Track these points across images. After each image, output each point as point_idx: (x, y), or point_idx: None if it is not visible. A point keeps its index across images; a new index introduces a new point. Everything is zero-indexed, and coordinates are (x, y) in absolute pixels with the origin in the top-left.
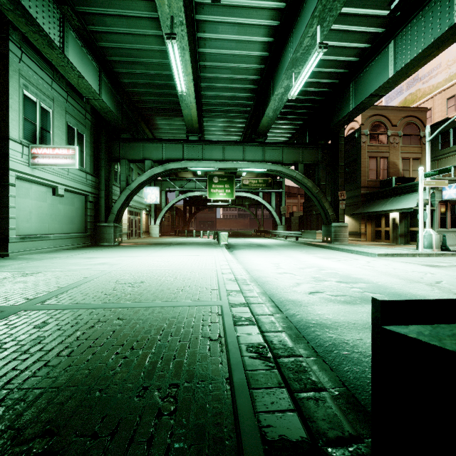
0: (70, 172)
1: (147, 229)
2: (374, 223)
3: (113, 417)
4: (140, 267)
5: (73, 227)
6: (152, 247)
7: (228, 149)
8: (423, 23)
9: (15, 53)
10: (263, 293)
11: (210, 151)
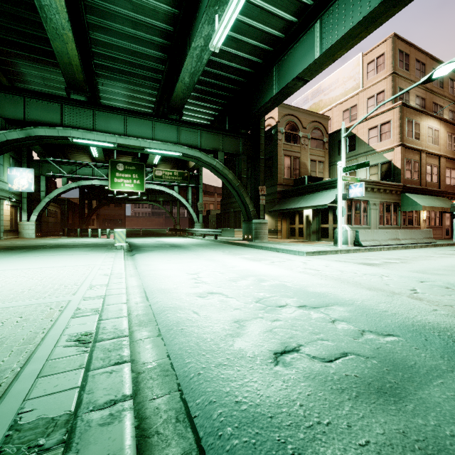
0: None
1: (14, 227)
2: (289, 220)
3: None
4: None
5: None
6: None
7: (132, 121)
8: (352, 0)
9: None
10: (164, 373)
11: (105, 120)
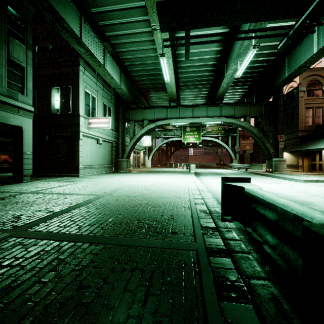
0: (105, 130)
1: (143, 163)
2: (310, 158)
3: (154, 219)
4: (146, 183)
5: (106, 161)
6: (148, 173)
7: (196, 110)
8: None
9: (82, 70)
10: (213, 197)
11: (184, 112)
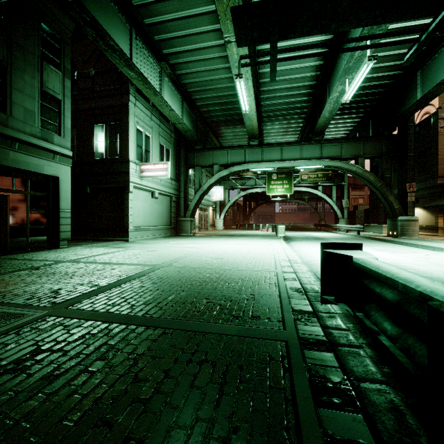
0: (162, 180)
1: (213, 223)
2: None
3: (229, 298)
4: (216, 250)
5: (163, 221)
6: (220, 237)
7: (285, 149)
8: None
9: (132, 101)
10: (310, 271)
11: (269, 153)
